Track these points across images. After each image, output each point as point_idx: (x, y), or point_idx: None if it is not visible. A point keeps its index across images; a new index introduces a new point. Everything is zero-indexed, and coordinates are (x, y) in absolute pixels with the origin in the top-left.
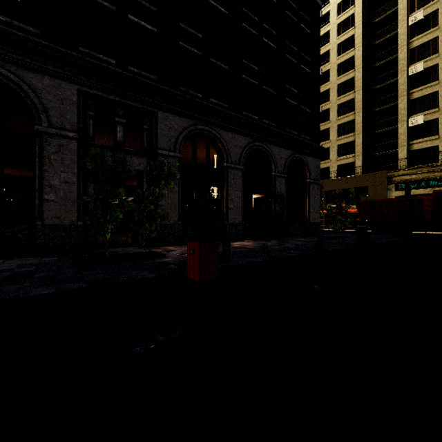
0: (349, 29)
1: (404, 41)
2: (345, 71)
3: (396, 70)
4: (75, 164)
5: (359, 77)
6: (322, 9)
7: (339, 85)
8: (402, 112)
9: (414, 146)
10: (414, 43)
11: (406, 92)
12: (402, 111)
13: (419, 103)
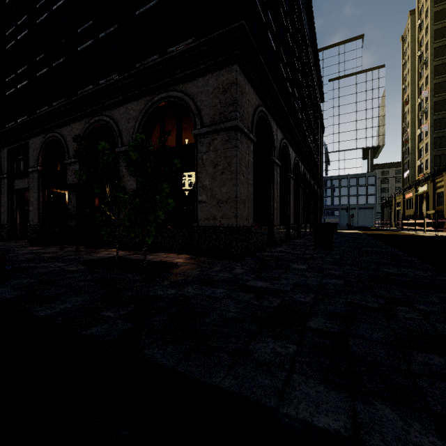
0: None
1: None
2: None
3: None
4: (7, 191)
5: None
6: None
7: None
8: None
9: None
10: None
11: None
12: None
13: None
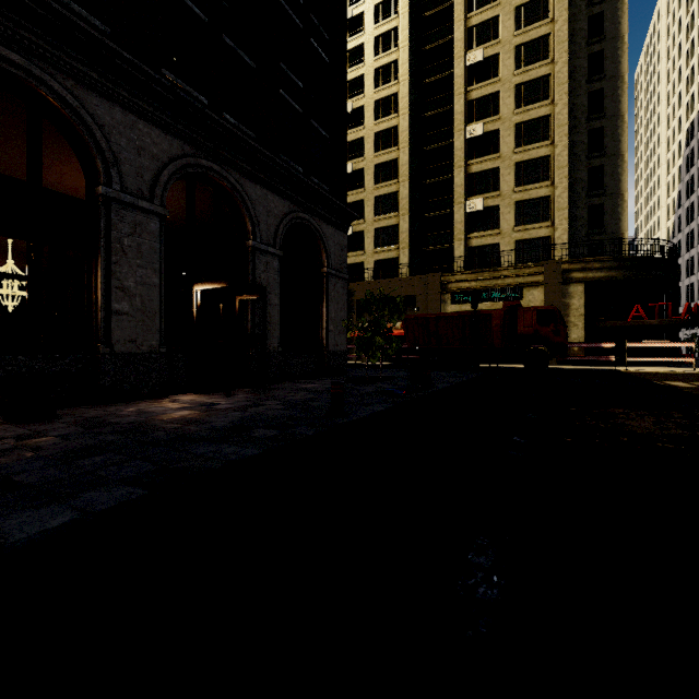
0: (392, 49)
1: (461, 87)
2: (386, 114)
3: (451, 129)
4: None
5: (405, 126)
6: (354, 6)
7: (377, 135)
8: (459, 191)
9: (472, 241)
10: (472, 93)
11: (463, 161)
12: (459, 189)
13: (478, 180)
